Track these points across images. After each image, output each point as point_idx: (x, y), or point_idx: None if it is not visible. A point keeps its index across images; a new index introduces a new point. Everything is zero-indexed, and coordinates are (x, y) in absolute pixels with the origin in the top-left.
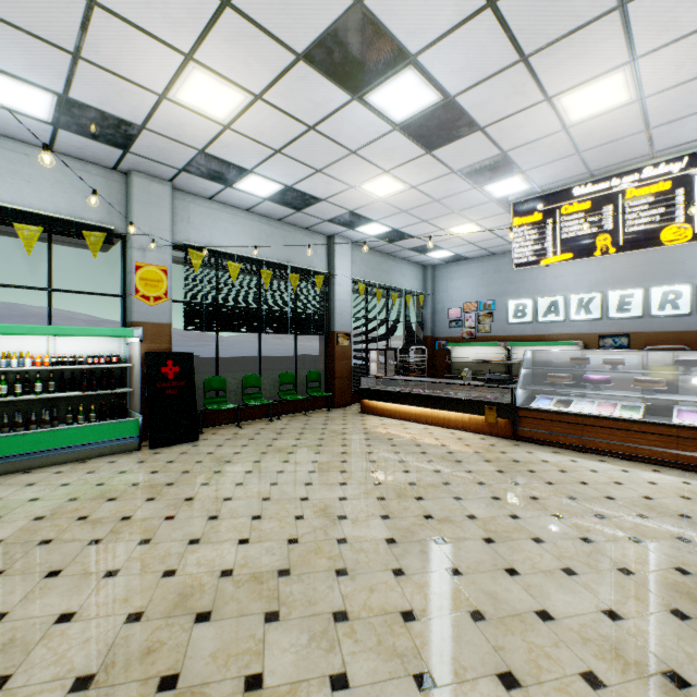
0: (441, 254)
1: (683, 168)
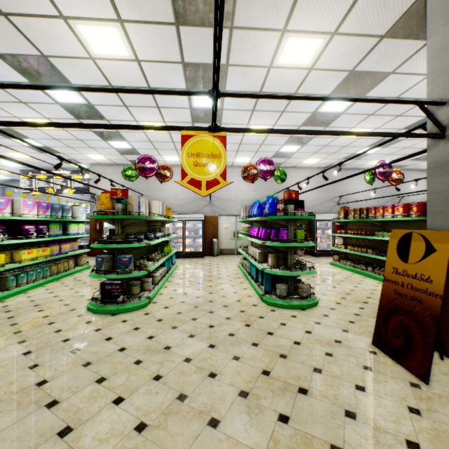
0: (3, 177)
1: (70, 173)
